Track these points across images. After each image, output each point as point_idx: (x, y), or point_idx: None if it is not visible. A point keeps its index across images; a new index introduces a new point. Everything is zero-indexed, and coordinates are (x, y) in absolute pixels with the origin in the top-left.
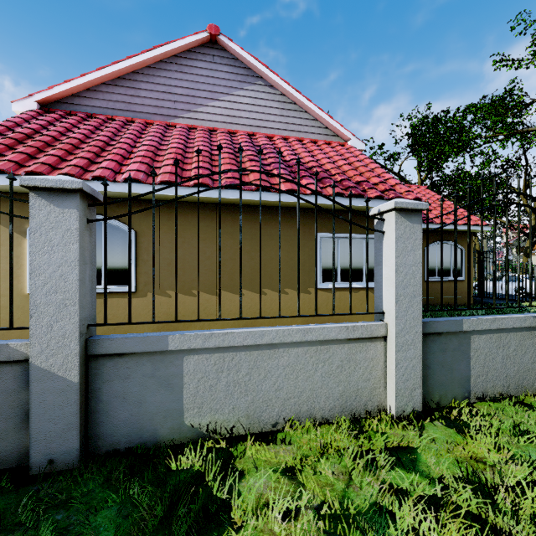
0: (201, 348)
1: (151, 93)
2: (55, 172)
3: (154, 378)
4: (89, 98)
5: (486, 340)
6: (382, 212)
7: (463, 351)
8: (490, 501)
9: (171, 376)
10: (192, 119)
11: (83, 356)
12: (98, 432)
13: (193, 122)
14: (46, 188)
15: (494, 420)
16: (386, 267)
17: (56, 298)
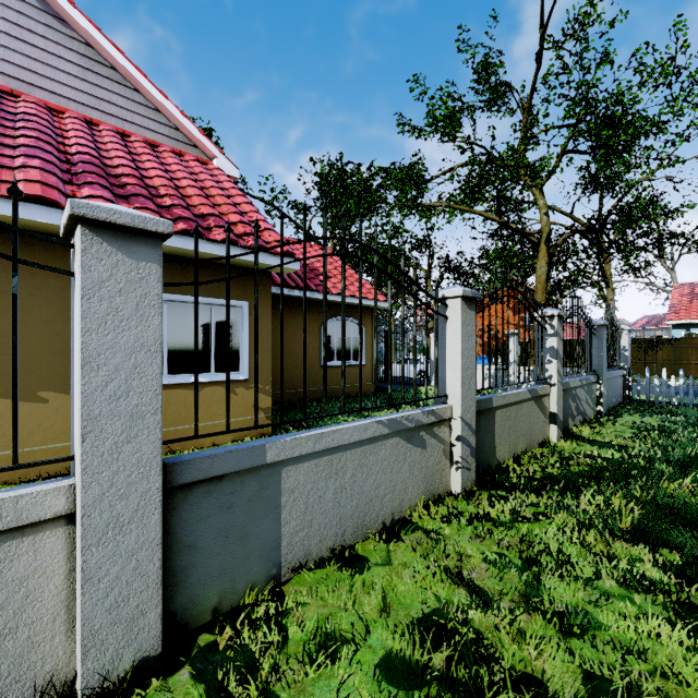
0: None
1: None
2: None
3: None
4: None
5: (309, 470)
6: (71, 228)
7: (269, 498)
8: None
9: None
10: None
11: None
12: None
13: None
14: None
15: (290, 627)
16: (76, 354)
17: None
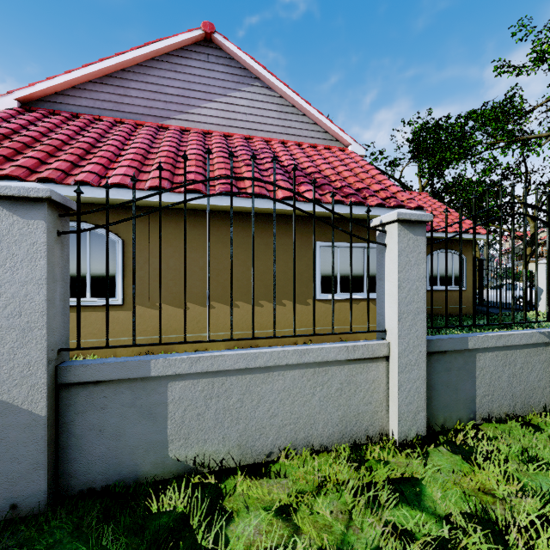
0: (187, 373)
1: (141, 92)
2: (34, 176)
3: (134, 408)
4: (74, 96)
5: (491, 358)
6: (384, 223)
7: (468, 370)
8: (503, 548)
9: (153, 405)
10: (185, 121)
11: (52, 385)
12: (70, 470)
13: (187, 124)
14: (8, 196)
15: (501, 445)
16: (388, 282)
17: (20, 321)
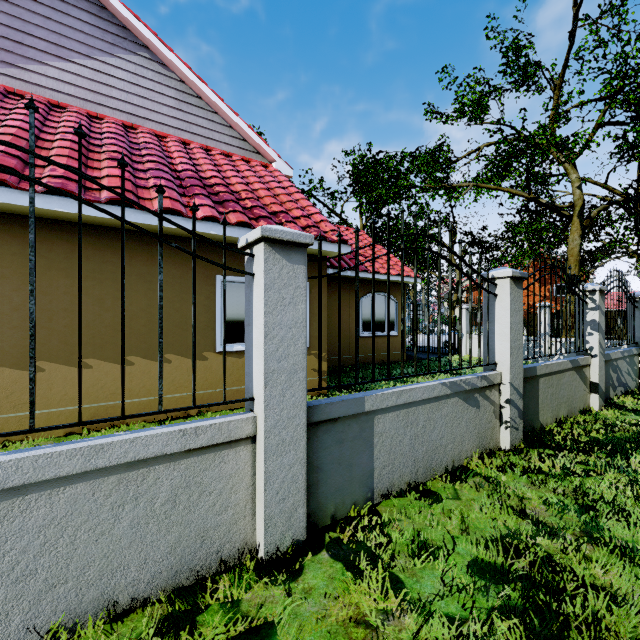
0: None
1: None
2: None
3: None
4: None
5: (392, 419)
6: (251, 243)
7: (366, 438)
8: None
9: None
10: (15, 79)
11: None
12: None
13: (19, 85)
14: None
15: (393, 533)
16: (256, 329)
17: None
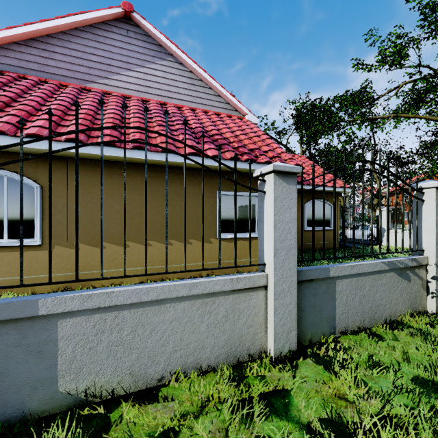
0: (79, 310)
1: (65, 57)
2: None
3: (21, 347)
4: None
5: (347, 283)
6: (263, 174)
7: (330, 294)
8: None
9: (42, 343)
10: (107, 85)
11: None
12: None
13: (108, 88)
14: None
15: (354, 354)
16: (267, 223)
17: None
